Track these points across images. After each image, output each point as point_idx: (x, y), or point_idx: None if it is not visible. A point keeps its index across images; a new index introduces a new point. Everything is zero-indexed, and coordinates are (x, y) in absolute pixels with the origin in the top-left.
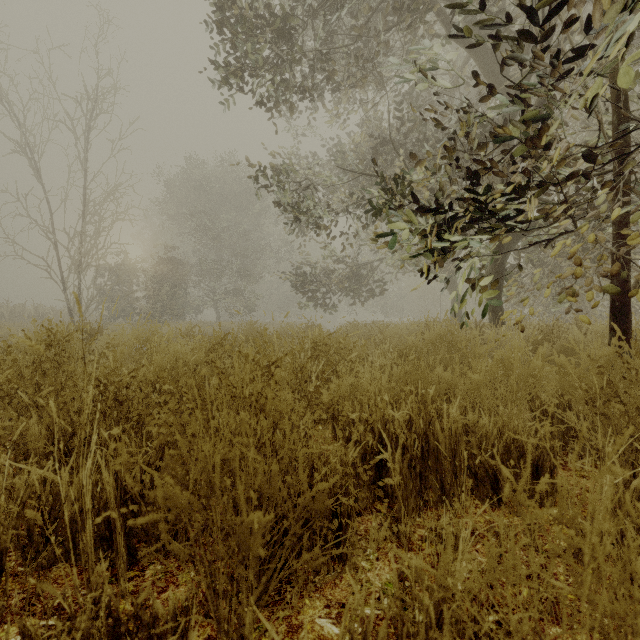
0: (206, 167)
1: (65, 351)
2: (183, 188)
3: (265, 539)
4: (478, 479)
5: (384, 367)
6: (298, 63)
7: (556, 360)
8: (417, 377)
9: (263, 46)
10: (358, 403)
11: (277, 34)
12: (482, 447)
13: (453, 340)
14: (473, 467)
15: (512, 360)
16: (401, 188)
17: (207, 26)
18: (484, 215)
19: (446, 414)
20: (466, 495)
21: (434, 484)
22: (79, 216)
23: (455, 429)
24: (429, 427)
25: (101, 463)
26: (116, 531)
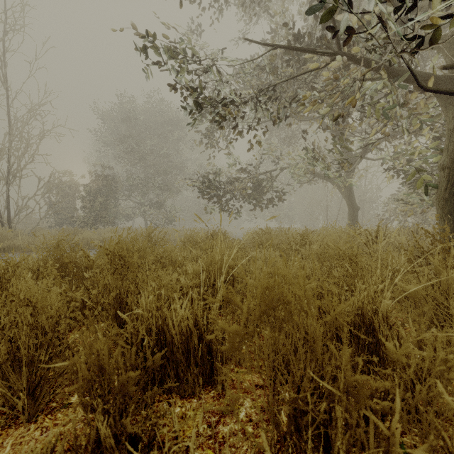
0: (134, 101)
1: None
2: (117, 120)
3: None
4: None
5: None
6: None
7: None
8: None
9: None
10: None
11: None
12: None
13: None
14: None
15: None
16: None
17: None
18: None
19: None
20: None
21: None
22: (9, 132)
23: None
24: None
25: None
26: None
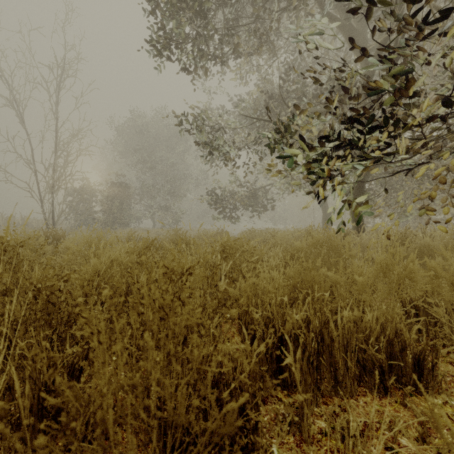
0: (145, 117)
1: (19, 255)
2: (129, 132)
3: (174, 453)
4: (366, 370)
5: (277, 265)
6: (211, 36)
7: (427, 264)
8: (309, 278)
9: (185, 23)
10: (259, 298)
11: (195, 14)
12: (370, 342)
13: (331, 244)
14: (361, 359)
15: (395, 266)
16: (289, 128)
17: (143, 8)
18: (357, 146)
19: (335, 311)
20: (356, 384)
21: (328, 375)
22: (52, 152)
23: (347, 328)
24: (324, 326)
25: (13, 375)
26: (27, 443)
